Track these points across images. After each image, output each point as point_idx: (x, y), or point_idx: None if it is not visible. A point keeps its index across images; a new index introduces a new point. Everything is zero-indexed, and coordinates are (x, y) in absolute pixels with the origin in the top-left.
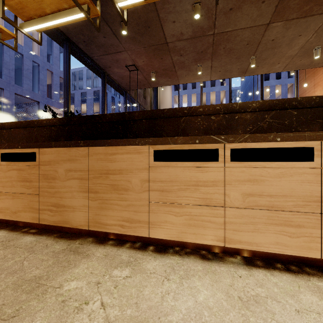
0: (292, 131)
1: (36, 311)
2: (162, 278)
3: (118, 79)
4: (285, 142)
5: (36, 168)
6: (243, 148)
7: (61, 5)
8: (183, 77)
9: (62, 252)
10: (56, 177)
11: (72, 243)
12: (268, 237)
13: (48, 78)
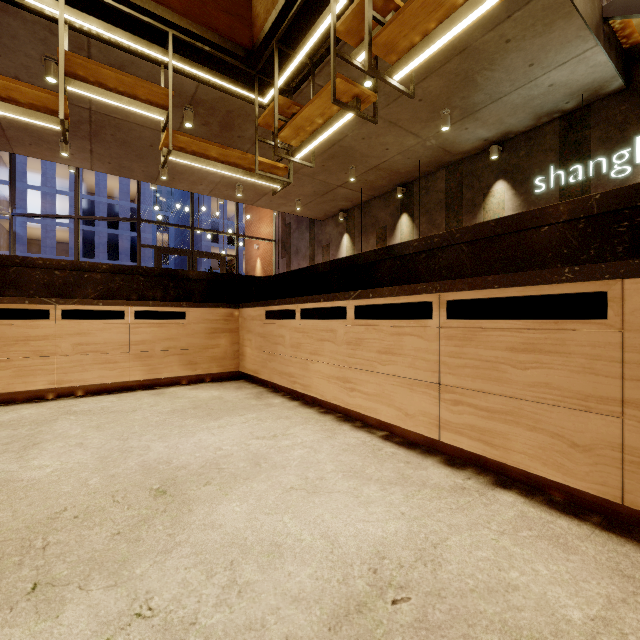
0: (141, 294)
1: None
2: None
3: None
4: (106, 306)
5: None
6: (73, 309)
7: None
8: (26, 146)
9: None
10: None
11: None
12: (94, 373)
13: None
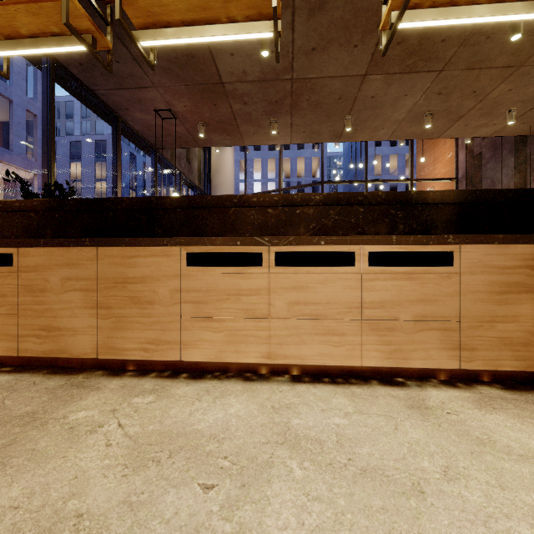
0: (359, 231)
1: (38, 438)
2: (193, 400)
3: (142, 130)
4: (329, 246)
5: (12, 277)
6: (288, 251)
7: (47, 28)
8: (251, 136)
9: (60, 388)
10: (47, 289)
11: (73, 377)
12: (313, 348)
13: (2, 111)
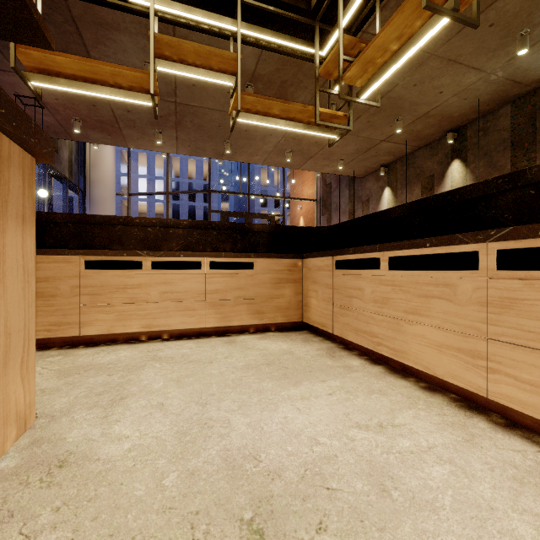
0: (213, 247)
1: None
2: (93, 354)
3: None
4: (186, 258)
5: None
6: (160, 260)
7: None
8: (135, 140)
9: None
10: None
11: None
12: (176, 319)
13: None
